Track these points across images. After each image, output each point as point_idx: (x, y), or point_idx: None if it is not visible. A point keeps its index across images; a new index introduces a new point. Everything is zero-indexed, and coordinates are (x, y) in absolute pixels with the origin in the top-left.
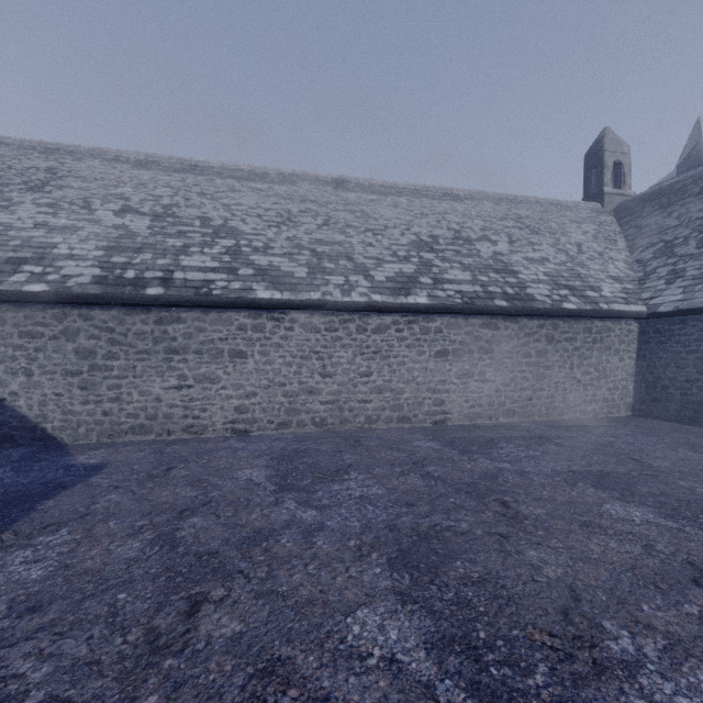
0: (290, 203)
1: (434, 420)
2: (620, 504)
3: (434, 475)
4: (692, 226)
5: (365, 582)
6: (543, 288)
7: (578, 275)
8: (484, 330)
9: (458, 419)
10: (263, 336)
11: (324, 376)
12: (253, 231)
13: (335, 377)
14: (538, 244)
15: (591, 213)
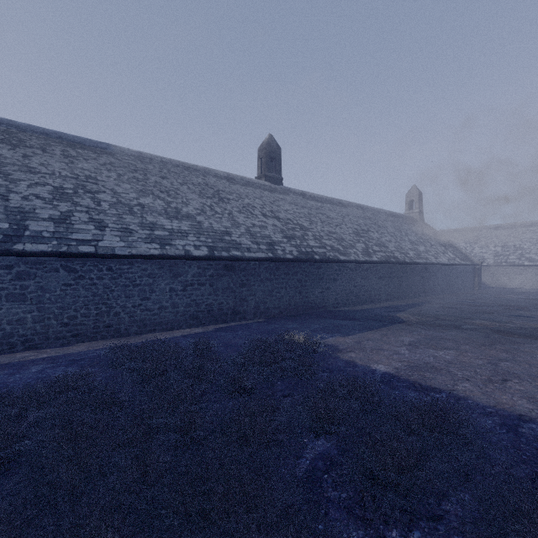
0: None
1: None
2: None
3: None
4: None
5: (525, 290)
6: None
7: None
8: None
9: None
10: (526, 271)
11: None
12: (527, 247)
13: None
14: None
15: None
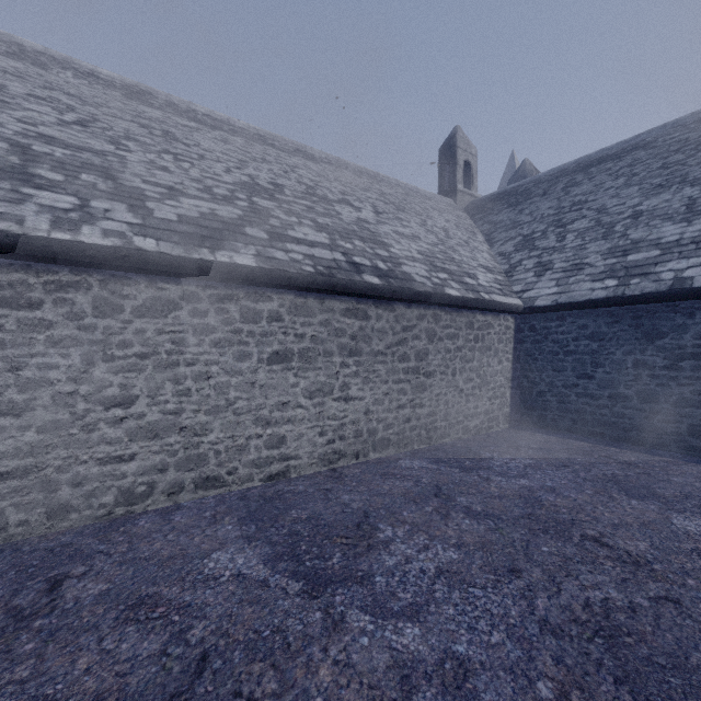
0: (13, 80)
1: (267, 473)
2: None
3: None
4: (547, 222)
5: None
6: (420, 267)
7: (452, 259)
8: (349, 319)
9: (309, 464)
10: None
11: None
12: None
13: (31, 413)
14: (407, 221)
15: (448, 206)
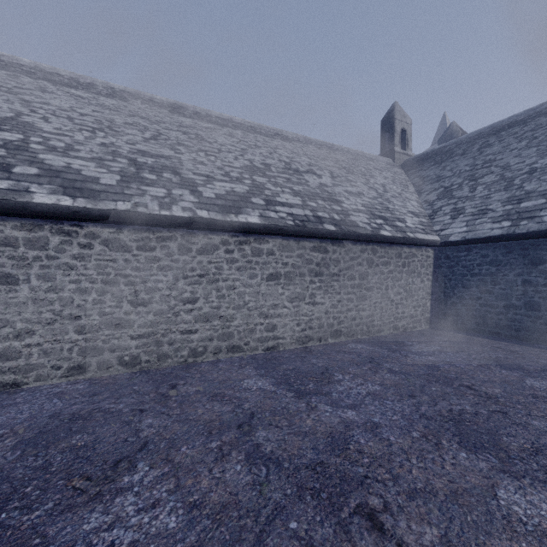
0: (115, 114)
1: (266, 346)
2: (513, 486)
3: (265, 450)
4: (463, 176)
5: None
6: (363, 216)
7: (387, 208)
8: (315, 253)
9: (290, 343)
10: (44, 254)
11: (136, 304)
12: (55, 130)
13: (151, 305)
14: (354, 181)
15: (387, 165)
